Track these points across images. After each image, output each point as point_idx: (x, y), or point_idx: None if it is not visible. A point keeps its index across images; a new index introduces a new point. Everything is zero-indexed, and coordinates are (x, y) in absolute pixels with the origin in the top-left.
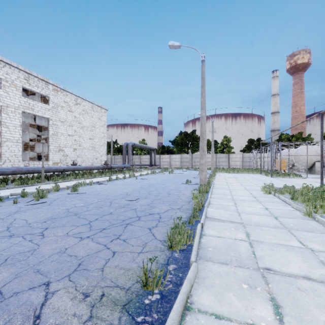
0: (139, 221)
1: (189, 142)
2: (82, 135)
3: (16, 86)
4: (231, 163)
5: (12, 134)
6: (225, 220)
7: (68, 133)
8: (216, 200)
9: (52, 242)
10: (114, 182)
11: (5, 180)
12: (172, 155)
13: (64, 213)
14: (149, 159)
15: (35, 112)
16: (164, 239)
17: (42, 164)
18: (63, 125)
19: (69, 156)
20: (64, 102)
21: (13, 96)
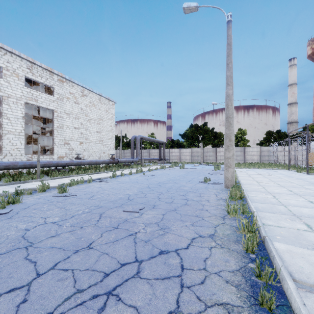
0: (138, 280)
1: (200, 136)
2: (89, 128)
3: (18, 75)
4: (247, 157)
5: (14, 126)
6: None
7: (74, 126)
8: (266, 215)
9: None
10: (117, 179)
11: (2, 175)
12: (182, 149)
13: (13, 240)
14: (158, 153)
15: (38, 103)
16: None
17: (38, 157)
18: (68, 117)
19: (75, 149)
20: (69, 94)
21: (15, 86)
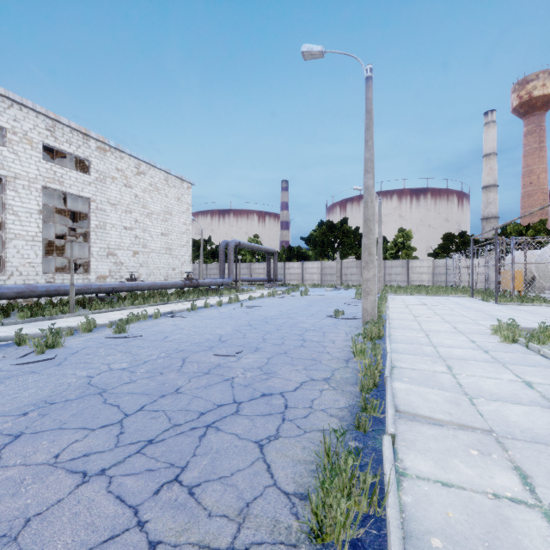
0: (238, 416)
1: (335, 240)
2: (149, 229)
3: (31, 141)
4: (413, 276)
5: (24, 227)
6: (444, 420)
7: (123, 224)
8: (404, 357)
9: (4, 490)
10: (199, 313)
11: (9, 307)
12: (306, 262)
13: (79, 387)
14: (265, 269)
15: (65, 188)
16: (298, 491)
17: (71, 279)
18: (114, 210)
19: (125, 264)
20: (116, 171)
21: (26, 160)
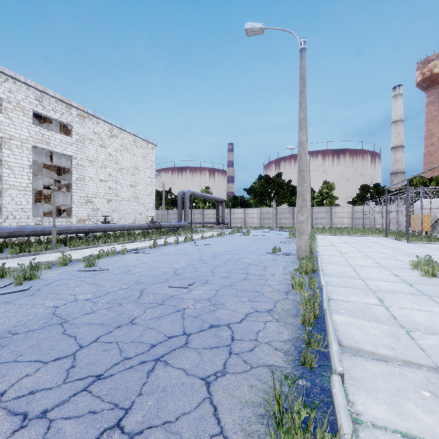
0: (186, 349)
1: (272, 191)
2: (120, 181)
3: (23, 109)
4: (335, 220)
5: (17, 179)
6: (388, 356)
7: (99, 177)
8: (338, 290)
9: None
10: (159, 249)
11: (4, 244)
12: (247, 208)
13: (44, 317)
14: (214, 214)
15: (51, 147)
16: None
17: (53, 221)
18: (92, 166)
19: (101, 210)
20: (93, 134)
21: (19, 124)
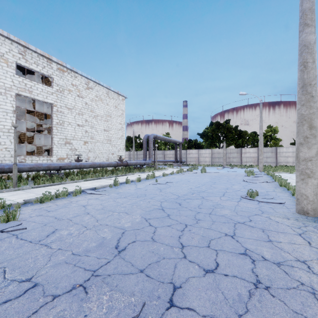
0: None
1: (221, 135)
2: (95, 126)
3: (7, 61)
4: (280, 159)
5: (1, 122)
6: None
7: (77, 122)
8: None
9: None
10: (119, 189)
11: None
12: (201, 149)
13: None
14: (173, 154)
15: (33, 95)
16: None
17: (14, 159)
18: (70, 112)
19: (78, 150)
20: (72, 85)
21: (3, 74)
